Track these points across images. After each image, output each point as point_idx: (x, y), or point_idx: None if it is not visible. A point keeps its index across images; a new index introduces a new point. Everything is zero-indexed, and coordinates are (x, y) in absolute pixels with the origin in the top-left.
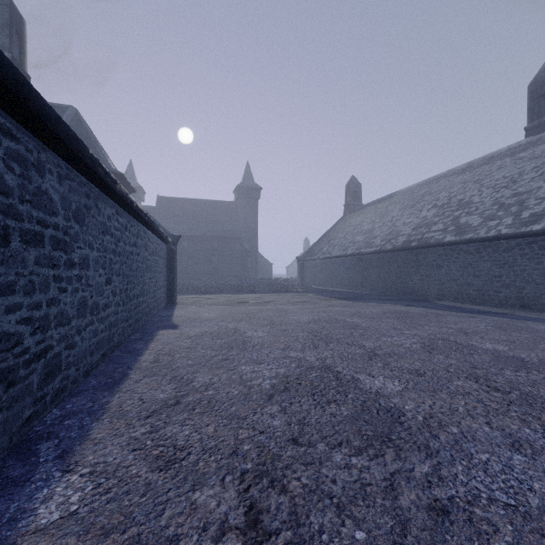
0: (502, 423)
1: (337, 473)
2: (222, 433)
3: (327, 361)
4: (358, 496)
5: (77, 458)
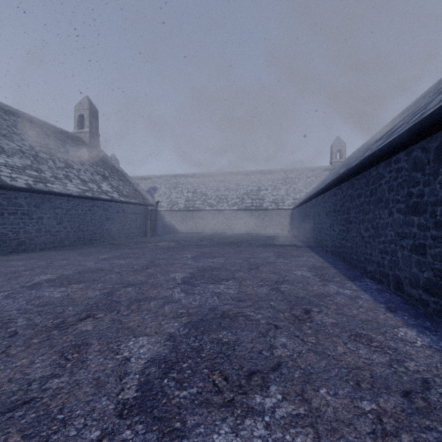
0: (153, 306)
1: (265, 313)
2: (329, 343)
3: (95, 434)
4: (264, 307)
5: (440, 354)
